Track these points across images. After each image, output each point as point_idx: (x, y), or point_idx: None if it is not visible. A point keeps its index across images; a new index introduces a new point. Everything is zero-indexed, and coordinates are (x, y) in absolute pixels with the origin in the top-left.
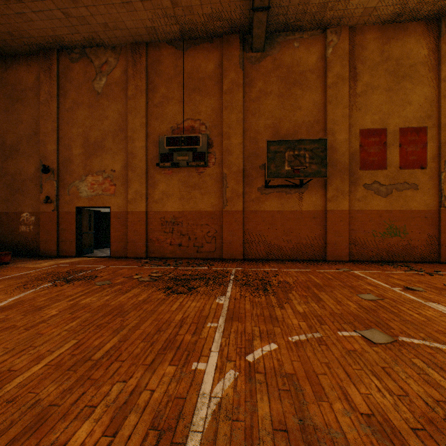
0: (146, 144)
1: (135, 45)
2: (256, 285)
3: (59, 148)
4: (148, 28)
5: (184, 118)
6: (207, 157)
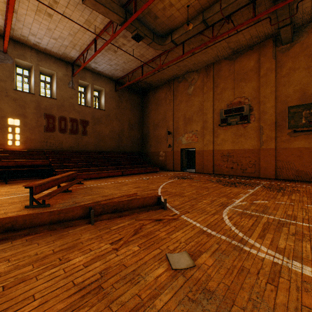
0: (213, 115)
1: (207, 66)
2: (274, 189)
3: (173, 123)
4: (214, 57)
5: (234, 98)
6: (248, 117)
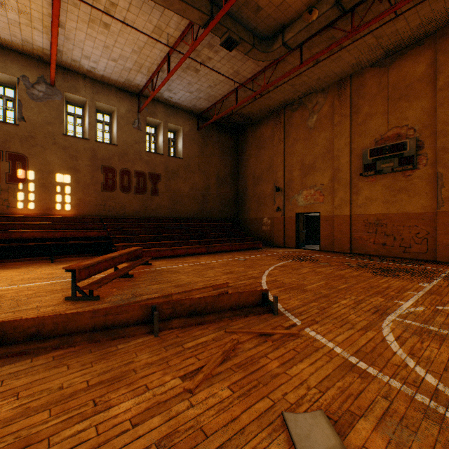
0: (349, 159)
1: (340, 81)
2: None
3: (284, 174)
4: (351, 65)
5: (387, 128)
6: (415, 159)
